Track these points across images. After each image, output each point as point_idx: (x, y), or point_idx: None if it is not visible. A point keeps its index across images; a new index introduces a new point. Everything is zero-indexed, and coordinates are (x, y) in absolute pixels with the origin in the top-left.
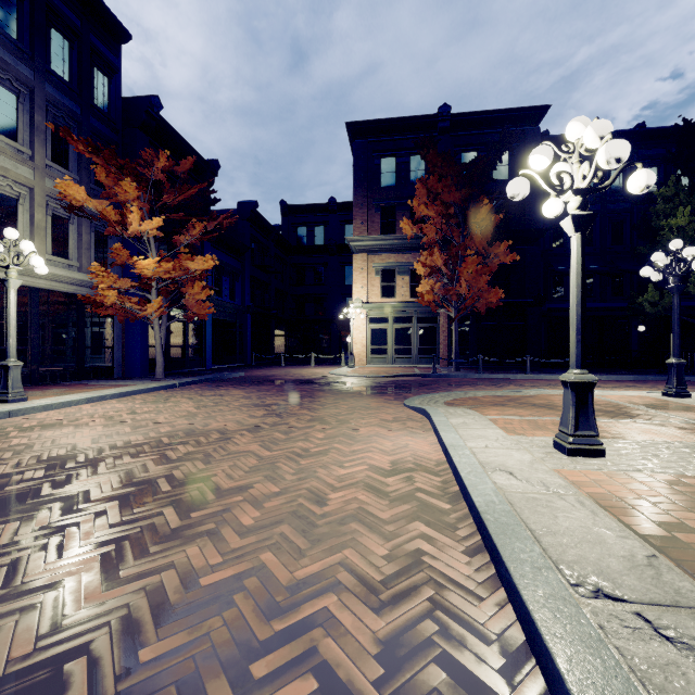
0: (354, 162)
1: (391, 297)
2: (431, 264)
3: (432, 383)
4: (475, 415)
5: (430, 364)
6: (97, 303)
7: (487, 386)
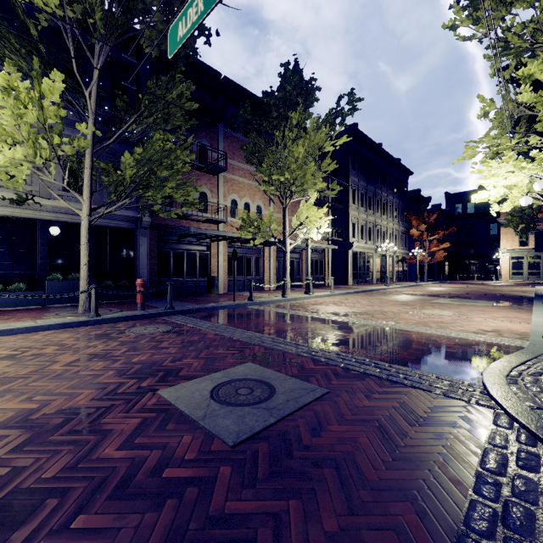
0: None
1: (525, 246)
2: None
3: None
4: None
5: None
6: (411, 259)
7: None
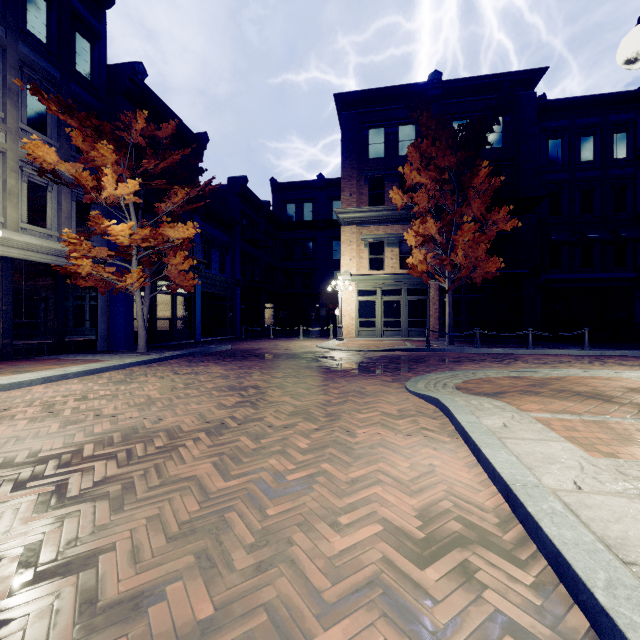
0: (342, 134)
1: (380, 269)
2: (424, 233)
3: (429, 359)
4: (511, 411)
5: (420, 337)
6: (74, 274)
7: (491, 362)
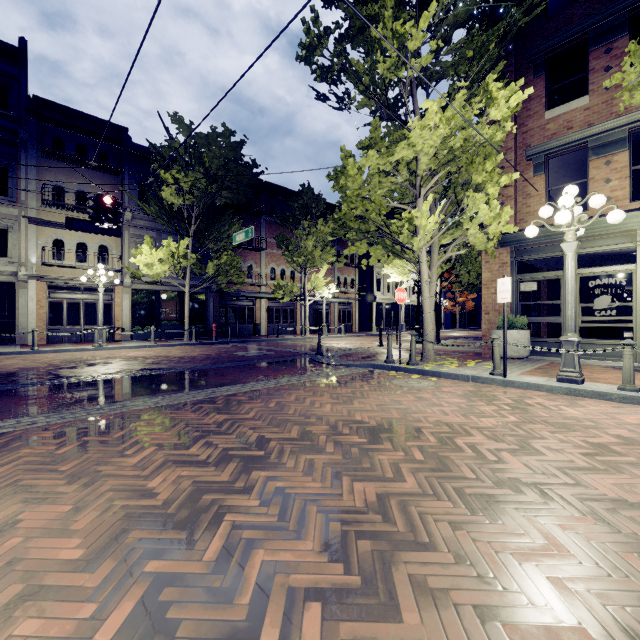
0: None
1: None
2: None
3: None
4: None
5: None
6: (443, 308)
7: None
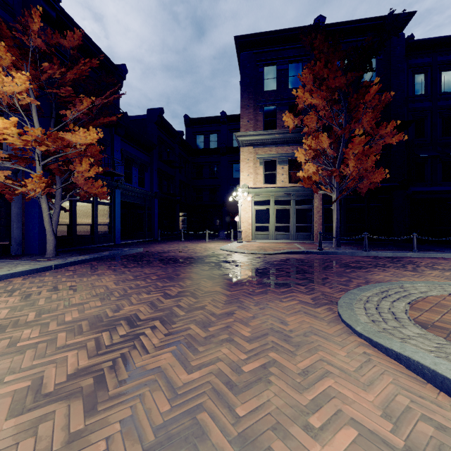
0: (241, 70)
1: (272, 183)
2: (316, 147)
3: (330, 264)
4: None
5: (306, 239)
6: None
7: (397, 269)
